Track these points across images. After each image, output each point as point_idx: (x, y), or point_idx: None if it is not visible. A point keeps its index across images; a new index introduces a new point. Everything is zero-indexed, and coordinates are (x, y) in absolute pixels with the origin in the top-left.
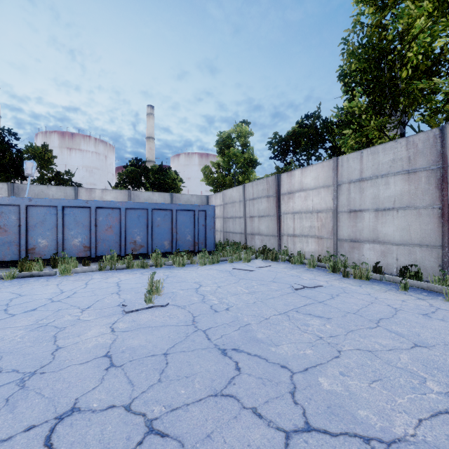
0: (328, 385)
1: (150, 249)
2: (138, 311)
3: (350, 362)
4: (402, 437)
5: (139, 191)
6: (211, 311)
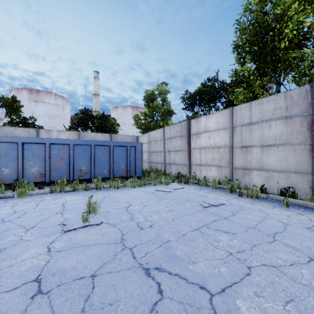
0: (246, 309)
1: (93, 175)
2: (75, 229)
3: (261, 280)
4: None
5: (87, 132)
6: (137, 229)
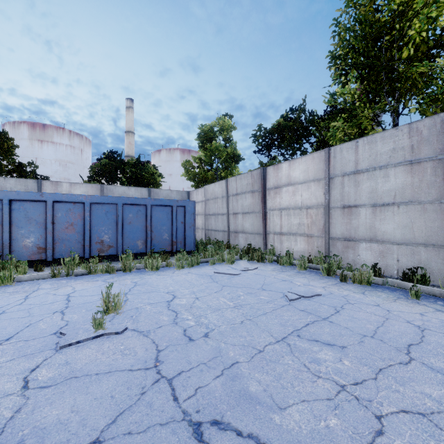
0: None
1: (120, 250)
2: (80, 343)
3: None
4: None
5: (113, 186)
6: (184, 340)
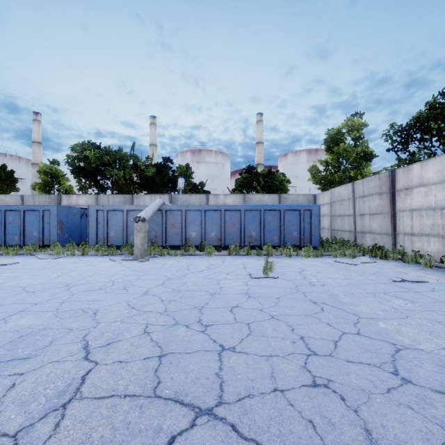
0: (384, 326)
1: (262, 242)
2: (259, 278)
3: (412, 322)
4: (420, 348)
5: (252, 194)
6: (309, 285)
